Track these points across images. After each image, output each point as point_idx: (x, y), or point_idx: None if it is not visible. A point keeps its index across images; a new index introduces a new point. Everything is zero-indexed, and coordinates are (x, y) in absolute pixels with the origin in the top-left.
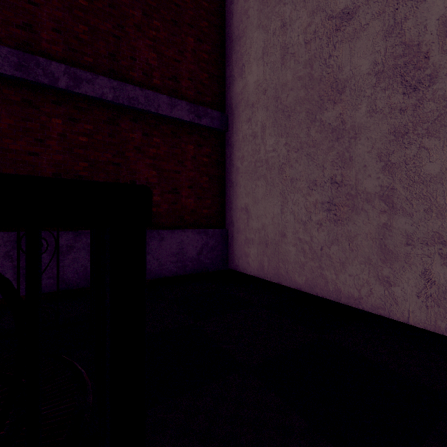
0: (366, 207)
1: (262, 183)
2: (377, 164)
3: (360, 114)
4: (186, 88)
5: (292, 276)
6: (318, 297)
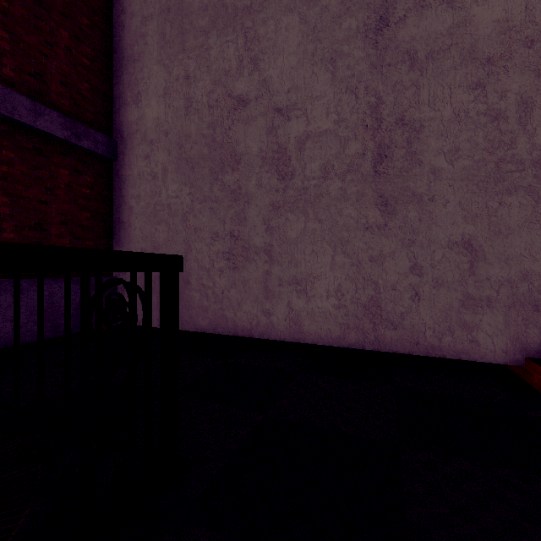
0: (255, 258)
1: (163, 228)
2: (263, 226)
3: (252, 185)
4: (57, 94)
5: (196, 321)
6: (219, 337)
